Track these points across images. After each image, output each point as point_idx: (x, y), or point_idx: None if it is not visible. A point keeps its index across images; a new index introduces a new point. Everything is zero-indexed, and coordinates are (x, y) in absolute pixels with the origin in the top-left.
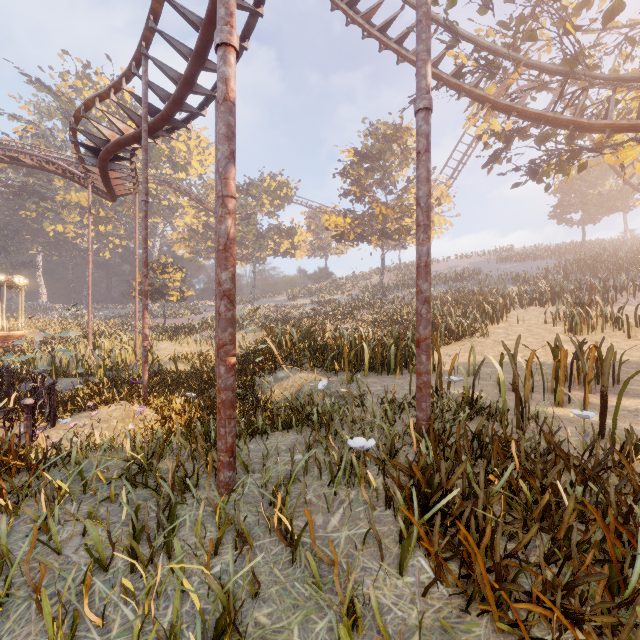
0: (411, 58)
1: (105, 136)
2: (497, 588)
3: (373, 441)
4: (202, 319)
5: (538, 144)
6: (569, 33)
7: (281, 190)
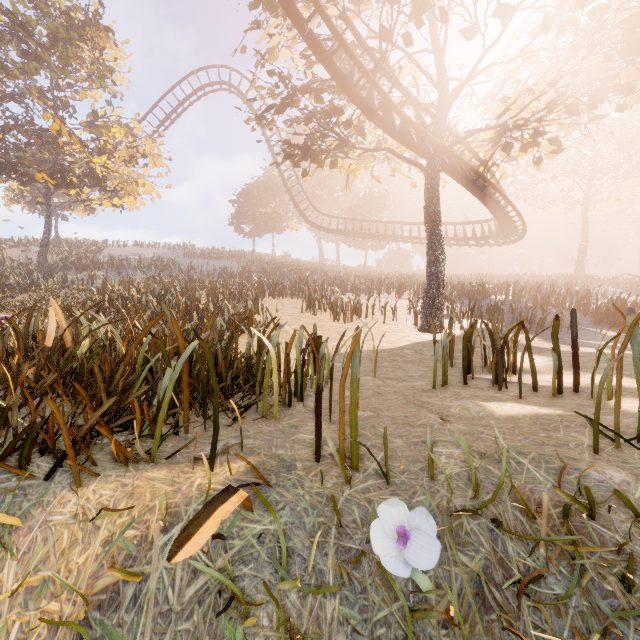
0: None
1: None
2: None
3: None
4: None
5: (307, 122)
6: None
7: None
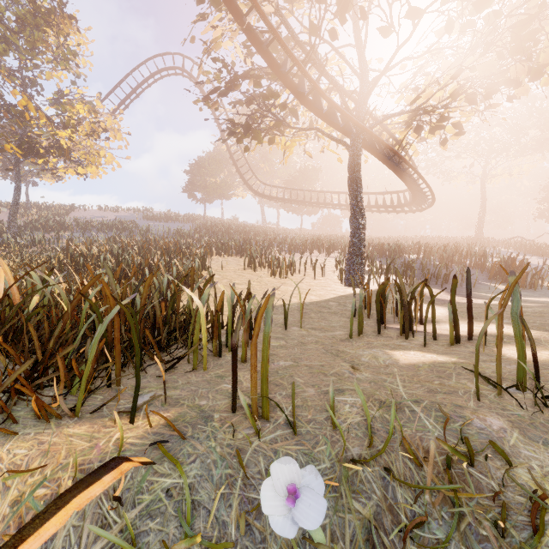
0: None
1: None
2: None
3: None
4: None
5: (248, 104)
6: None
7: None
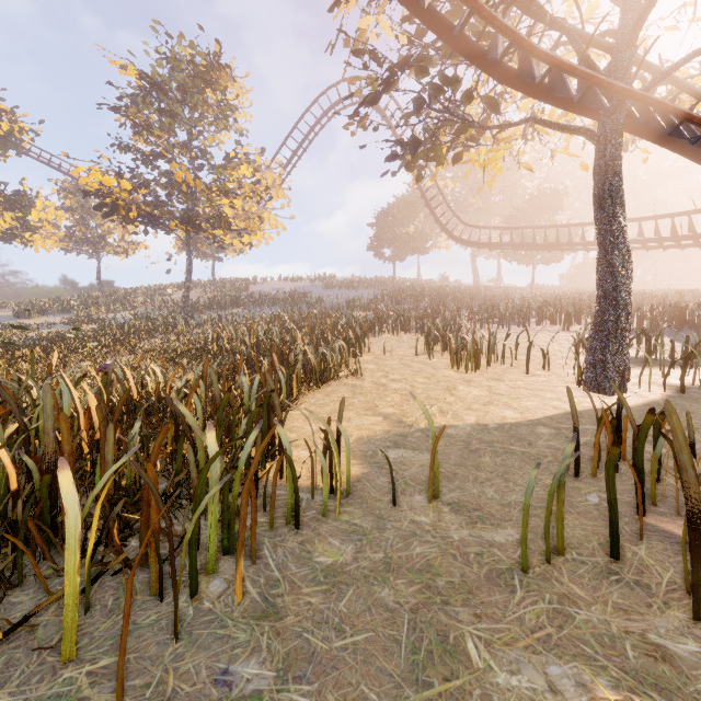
0: None
1: None
2: None
3: None
4: None
5: (417, 108)
6: None
7: None
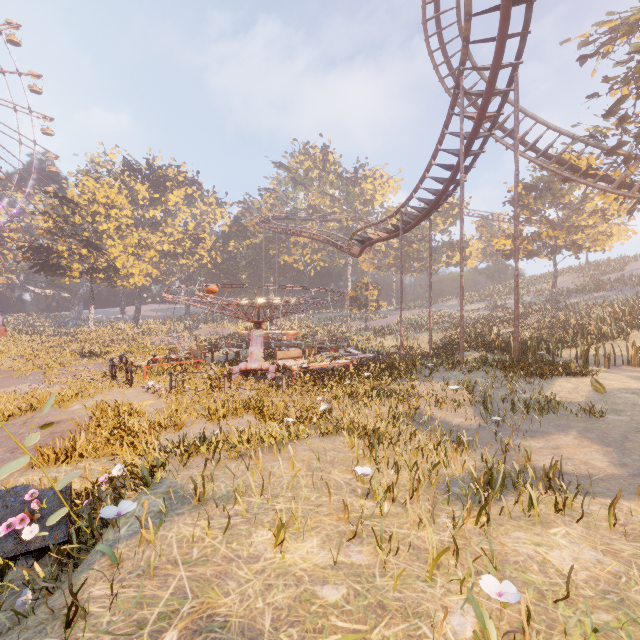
0: (550, 169)
1: (371, 238)
2: (508, 368)
3: (496, 358)
4: (390, 322)
5: None
6: None
7: (453, 209)
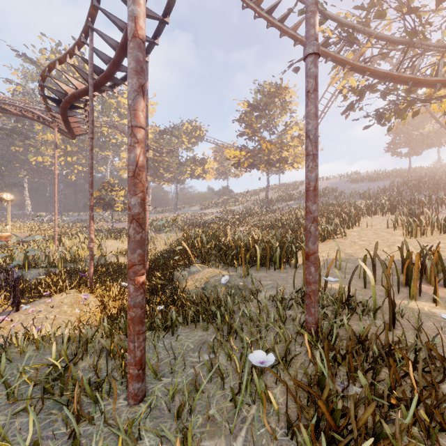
0: (290, 32)
1: (64, 90)
2: None
3: (272, 357)
4: None
5: (383, 97)
6: (410, 12)
7: (195, 132)
